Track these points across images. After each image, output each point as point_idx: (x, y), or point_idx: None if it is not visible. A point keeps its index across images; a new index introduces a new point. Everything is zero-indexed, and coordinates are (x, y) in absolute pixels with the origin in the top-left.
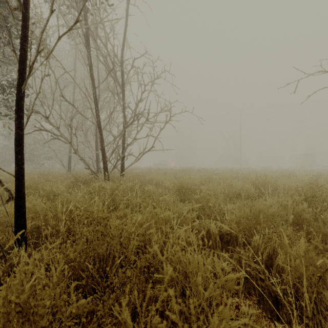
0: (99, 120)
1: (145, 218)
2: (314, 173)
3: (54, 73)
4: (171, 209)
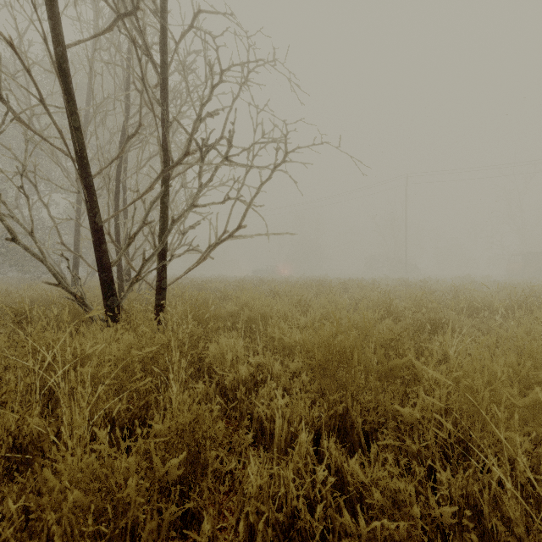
0: (81, 143)
1: None
2: None
3: None
4: None
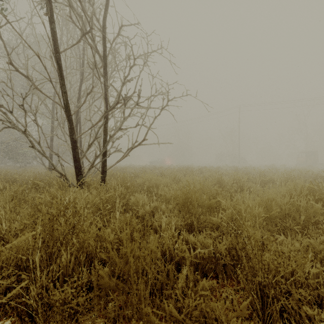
0: (67, 99)
1: None
2: None
3: None
4: None
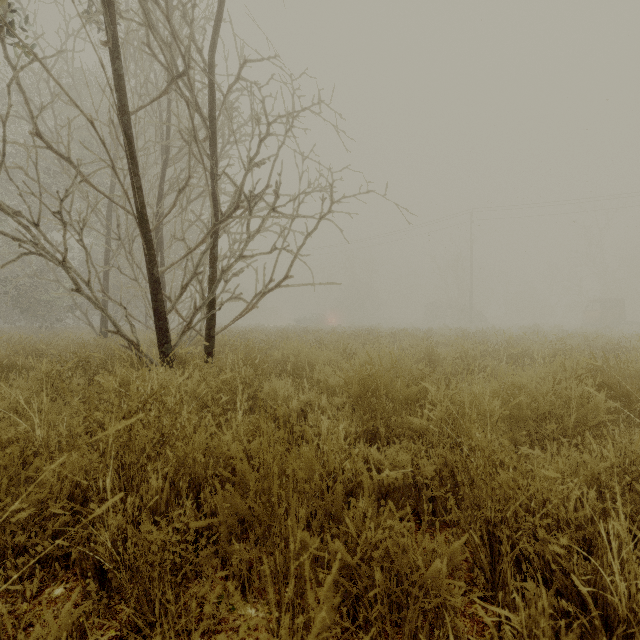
0: (142, 201)
1: None
2: None
3: (15, 70)
4: None
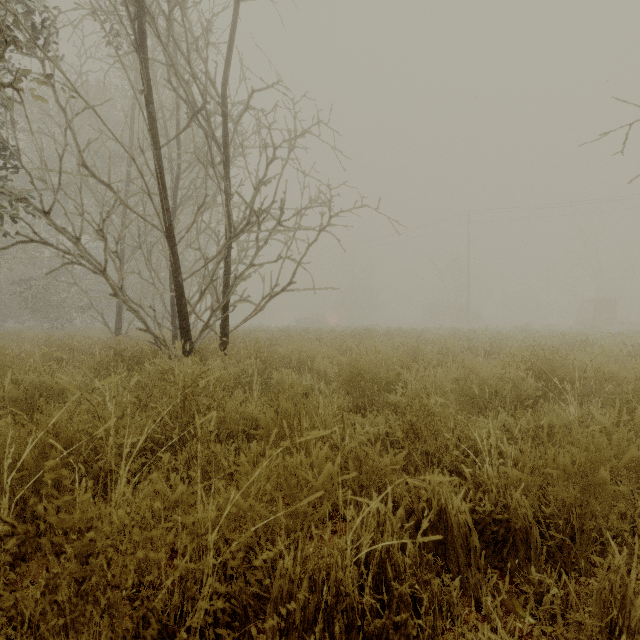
0: (170, 220)
1: (253, 493)
2: (630, 339)
3: (65, 111)
4: (338, 458)
